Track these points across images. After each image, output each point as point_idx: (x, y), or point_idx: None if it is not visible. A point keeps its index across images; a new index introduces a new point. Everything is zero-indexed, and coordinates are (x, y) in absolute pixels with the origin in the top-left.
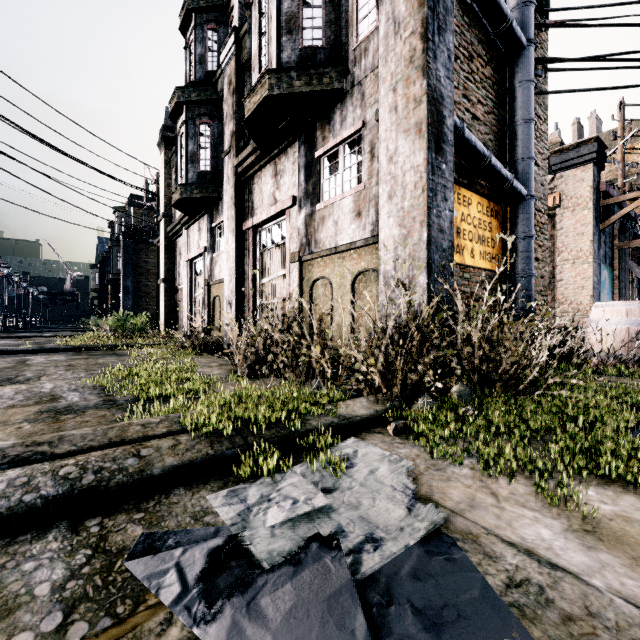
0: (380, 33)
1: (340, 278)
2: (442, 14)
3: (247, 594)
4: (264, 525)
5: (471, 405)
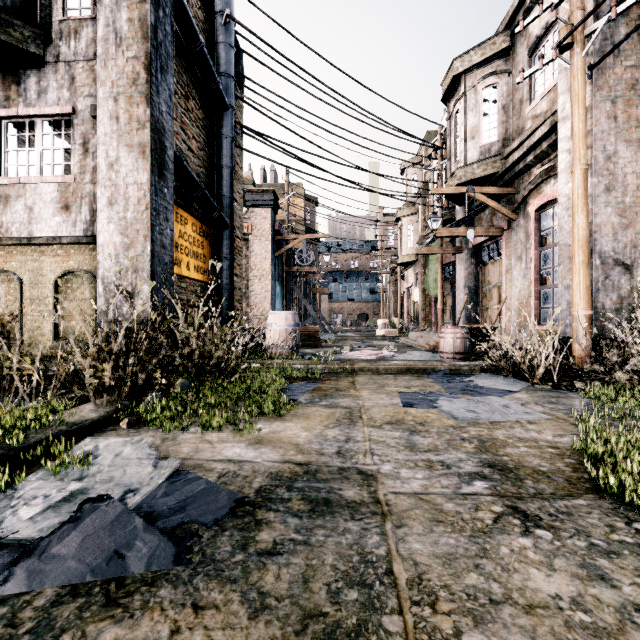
0: (98, 32)
1: (36, 275)
2: (164, 56)
3: (34, 555)
4: (21, 520)
5: (191, 393)
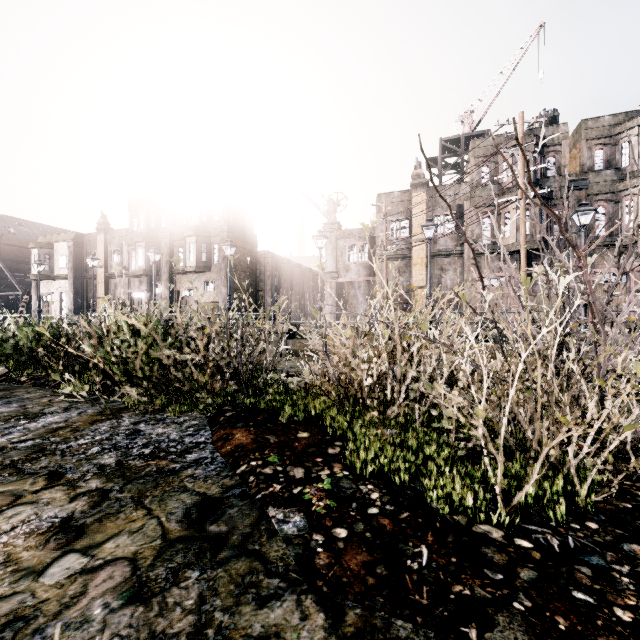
0: None
1: None
2: None
3: None
4: None
5: None
